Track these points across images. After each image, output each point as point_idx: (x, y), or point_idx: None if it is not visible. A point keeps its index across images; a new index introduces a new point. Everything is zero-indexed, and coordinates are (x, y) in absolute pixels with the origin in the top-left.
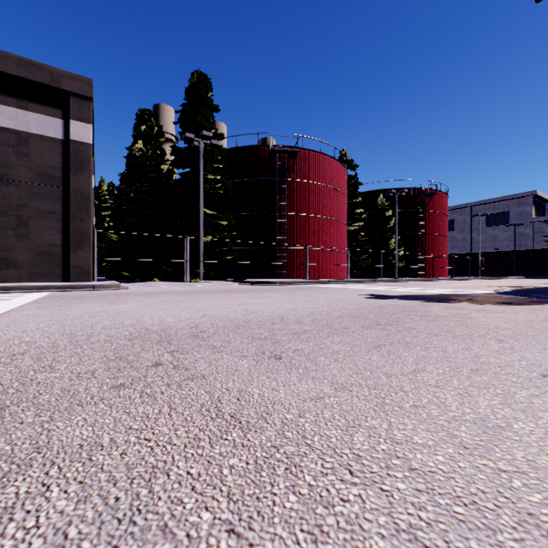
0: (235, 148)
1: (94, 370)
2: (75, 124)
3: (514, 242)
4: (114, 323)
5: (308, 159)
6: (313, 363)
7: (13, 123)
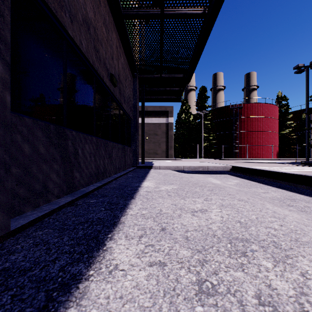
0: (216, 108)
1: None
2: (169, 118)
3: None
4: None
5: (249, 107)
6: None
7: (158, 121)
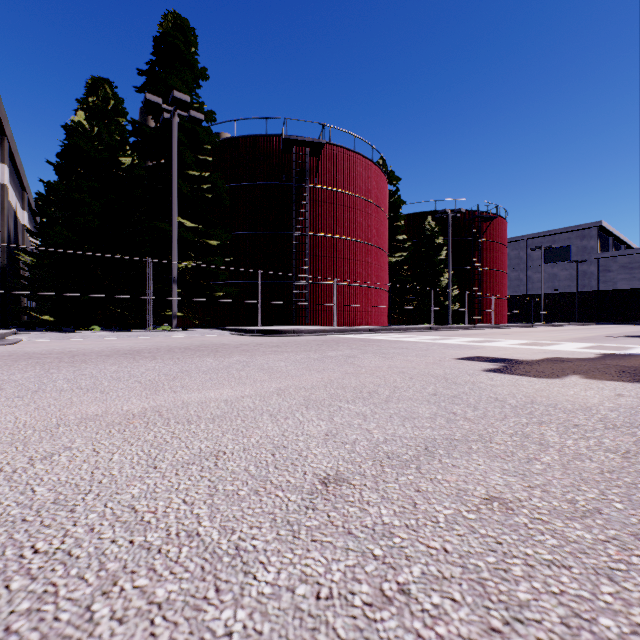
0: (234, 138)
1: None
2: None
3: (576, 282)
4: None
5: (337, 159)
6: None
7: None
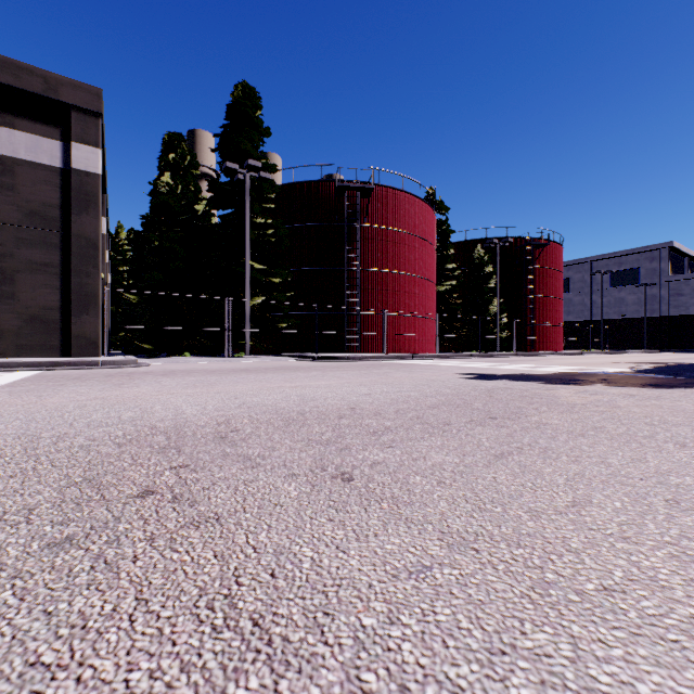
0: (292, 184)
1: (35, 505)
2: (78, 148)
3: (645, 307)
4: (107, 416)
5: (386, 199)
6: (405, 488)
7: None
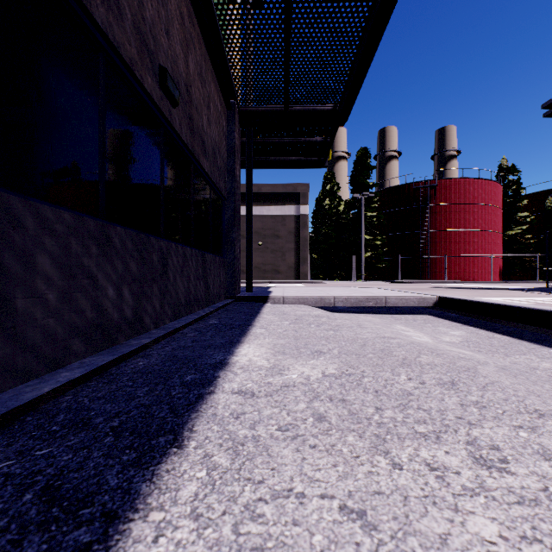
0: (388, 188)
1: None
2: (302, 207)
3: None
4: None
5: (449, 186)
6: None
7: (280, 212)
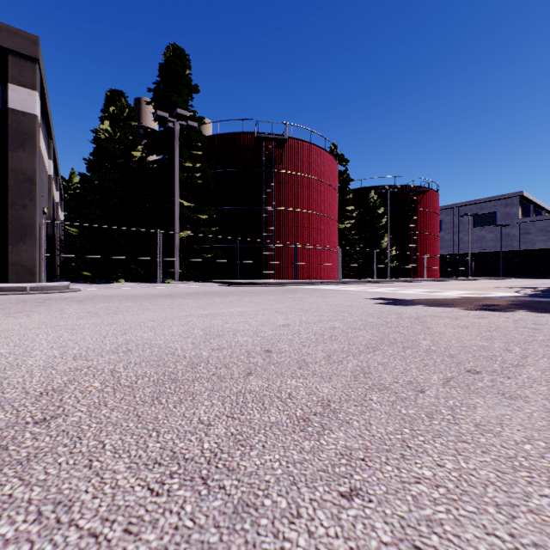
0: (217, 135)
1: None
2: (15, 89)
3: (501, 243)
4: None
5: (297, 149)
6: None
7: None
